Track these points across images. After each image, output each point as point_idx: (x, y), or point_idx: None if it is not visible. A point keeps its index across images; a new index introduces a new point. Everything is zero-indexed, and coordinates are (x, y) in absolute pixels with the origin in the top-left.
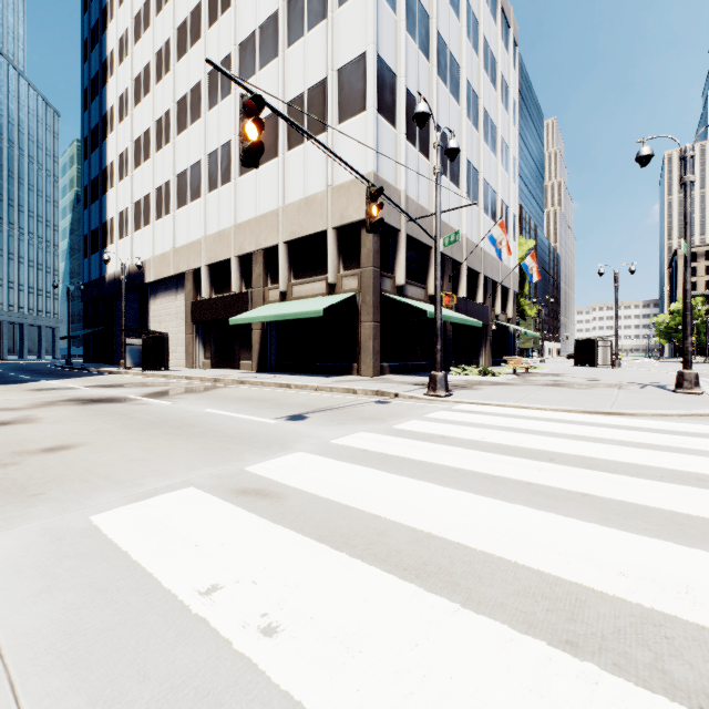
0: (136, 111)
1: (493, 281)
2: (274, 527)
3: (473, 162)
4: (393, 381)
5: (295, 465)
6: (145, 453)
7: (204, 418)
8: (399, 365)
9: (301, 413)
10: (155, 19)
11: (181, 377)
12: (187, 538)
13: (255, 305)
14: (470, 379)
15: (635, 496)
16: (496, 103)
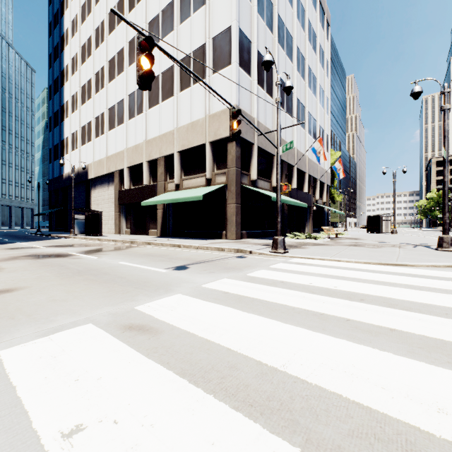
0: (83, 67)
1: (314, 178)
2: (145, 361)
3: (301, 100)
4: (249, 243)
5: (173, 305)
6: (66, 295)
7: (116, 268)
8: (253, 232)
9: (185, 265)
10: (95, 7)
11: (109, 240)
12: (71, 373)
13: (159, 193)
14: (299, 241)
15: (431, 331)
16: (316, 63)
